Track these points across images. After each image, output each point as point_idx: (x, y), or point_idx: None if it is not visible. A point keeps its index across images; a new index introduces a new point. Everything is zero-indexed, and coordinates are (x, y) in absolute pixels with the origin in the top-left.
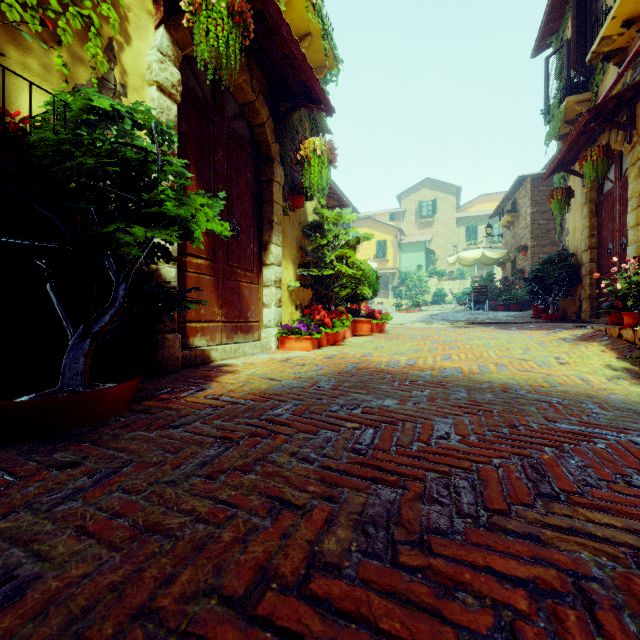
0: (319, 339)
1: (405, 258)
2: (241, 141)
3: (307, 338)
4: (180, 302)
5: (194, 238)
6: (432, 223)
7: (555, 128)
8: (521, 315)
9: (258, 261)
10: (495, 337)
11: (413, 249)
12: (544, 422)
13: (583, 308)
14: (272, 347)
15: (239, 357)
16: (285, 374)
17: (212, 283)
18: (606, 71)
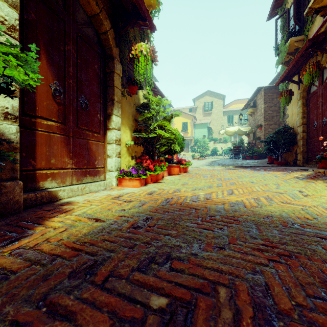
0: (146, 179)
1: (197, 131)
2: (89, 41)
3: (136, 179)
4: None
5: None
6: (210, 114)
7: (282, 57)
8: (261, 162)
9: (104, 126)
10: (254, 176)
11: (201, 127)
12: None
13: (298, 158)
14: (113, 185)
15: (85, 194)
16: (111, 212)
17: (62, 140)
18: (314, 22)
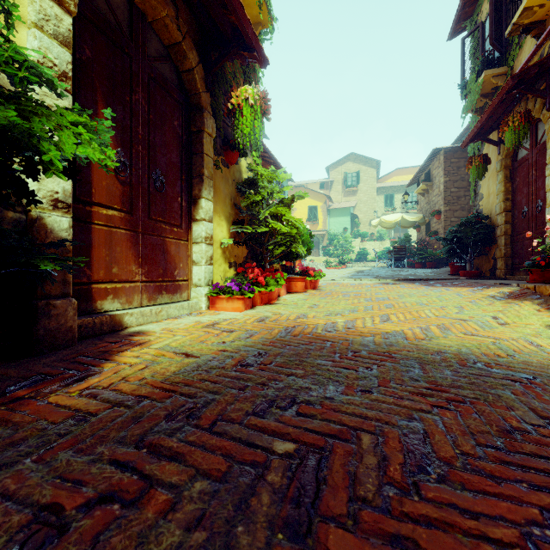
0: (252, 298)
1: (333, 222)
2: (166, 85)
3: (239, 298)
4: (40, 260)
5: (50, 164)
6: (356, 192)
7: (472, 101)
8: (439, 272)
9: (187, 216)
10: (425, 294)
11: (340, 214)
12: (539, 420)
13: (498, 266)
14: (202, 307)
15: (161, 321)
16: (206, 346)
17: (128, 238)
18: (522, 45)
